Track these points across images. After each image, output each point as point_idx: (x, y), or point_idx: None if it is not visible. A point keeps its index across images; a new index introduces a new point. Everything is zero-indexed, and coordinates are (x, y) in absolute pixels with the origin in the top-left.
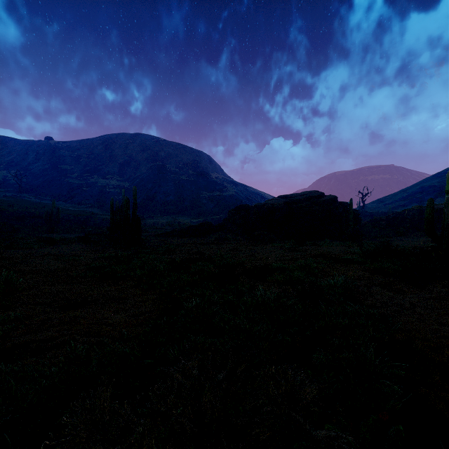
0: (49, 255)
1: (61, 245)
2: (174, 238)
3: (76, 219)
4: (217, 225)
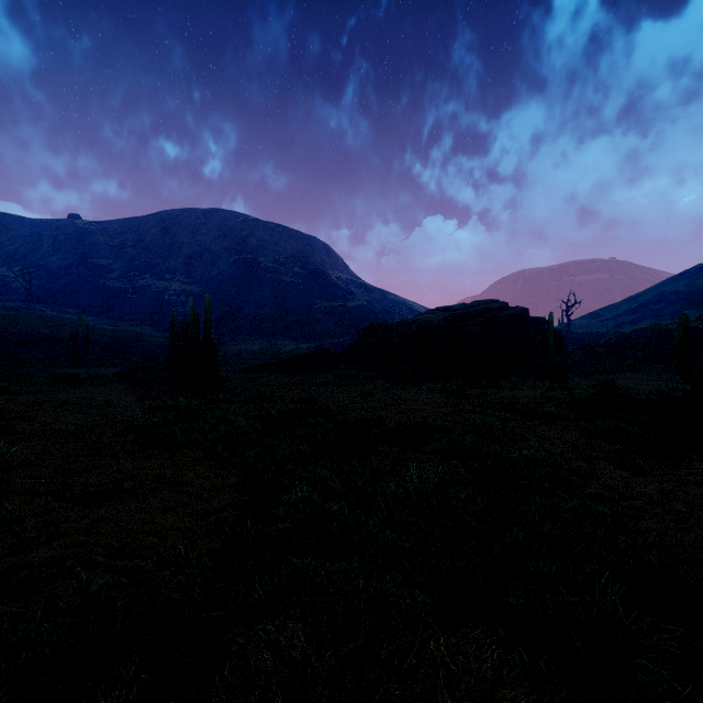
0: (69, 403)
1: (90, 386)
2: (270, 376)
3: (116, 345)
4: (338, 354)
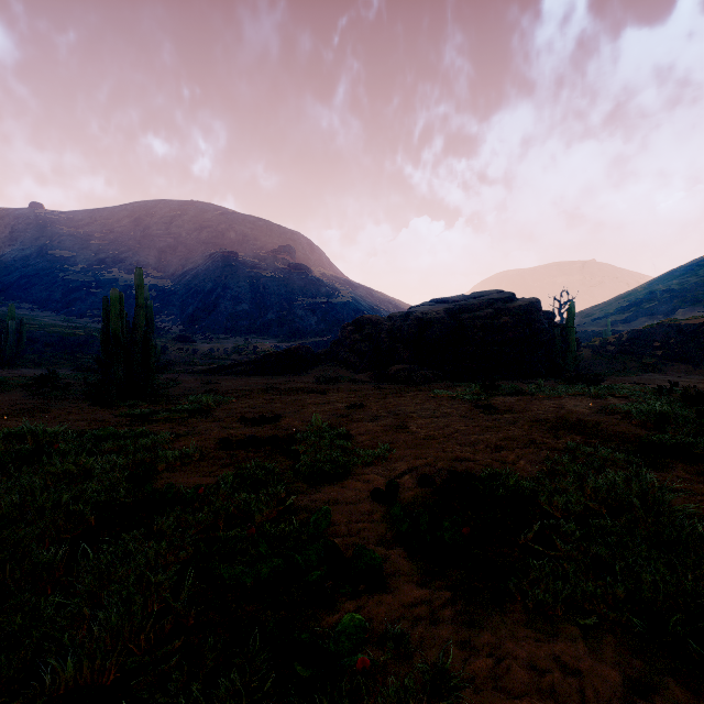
0: None
1: None
2: (235, 378)
3: (64, 342)
4: (320, 352)
